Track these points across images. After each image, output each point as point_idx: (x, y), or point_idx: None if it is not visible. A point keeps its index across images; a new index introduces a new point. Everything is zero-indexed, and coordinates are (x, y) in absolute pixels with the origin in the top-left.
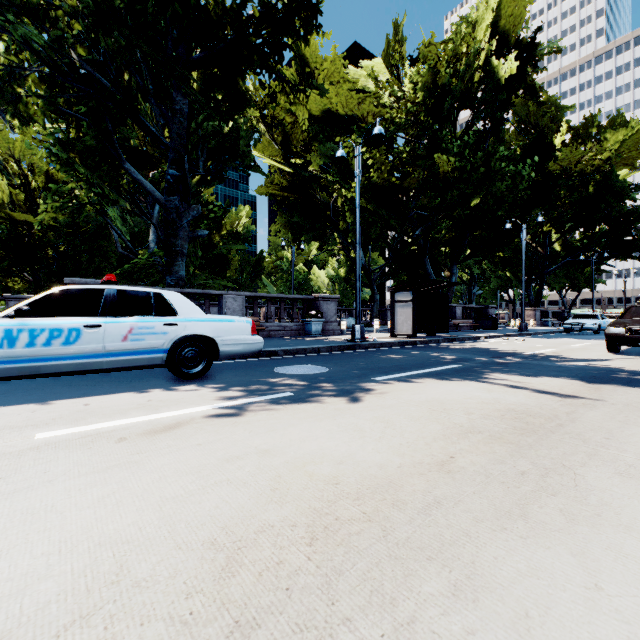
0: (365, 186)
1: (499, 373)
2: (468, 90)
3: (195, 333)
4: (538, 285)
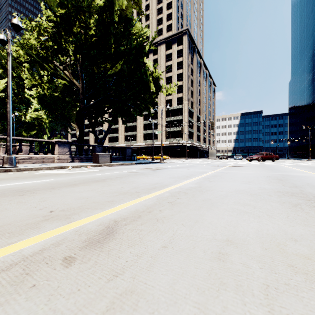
0: None
1: None
2: None
3: None
4: None
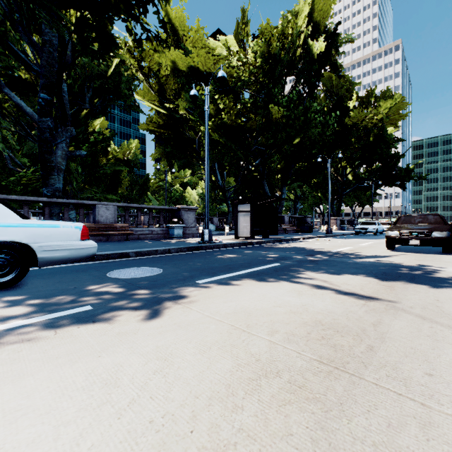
0: (218, 125)
1: (310, 271)
2: (292, 61)
3: (1, 239)
4: (338, 202)
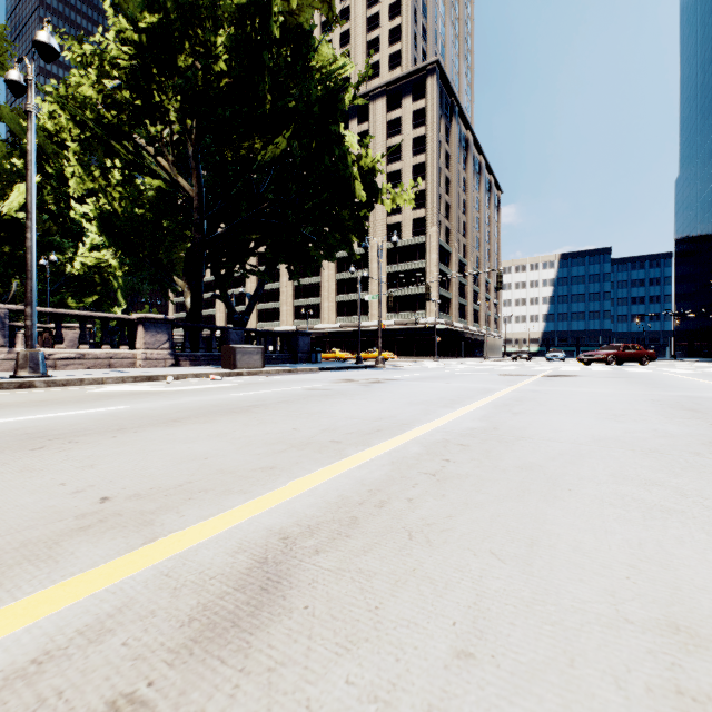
0: None
1: None
2: None
3: None
4: None
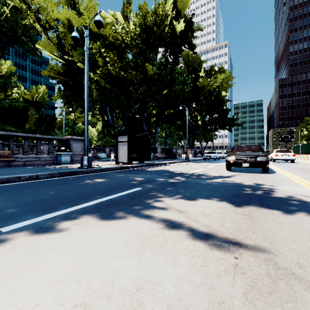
0: (105, 74)
1: (168, 197)
2: (162, 35)
3: None
4: (193, 139)
